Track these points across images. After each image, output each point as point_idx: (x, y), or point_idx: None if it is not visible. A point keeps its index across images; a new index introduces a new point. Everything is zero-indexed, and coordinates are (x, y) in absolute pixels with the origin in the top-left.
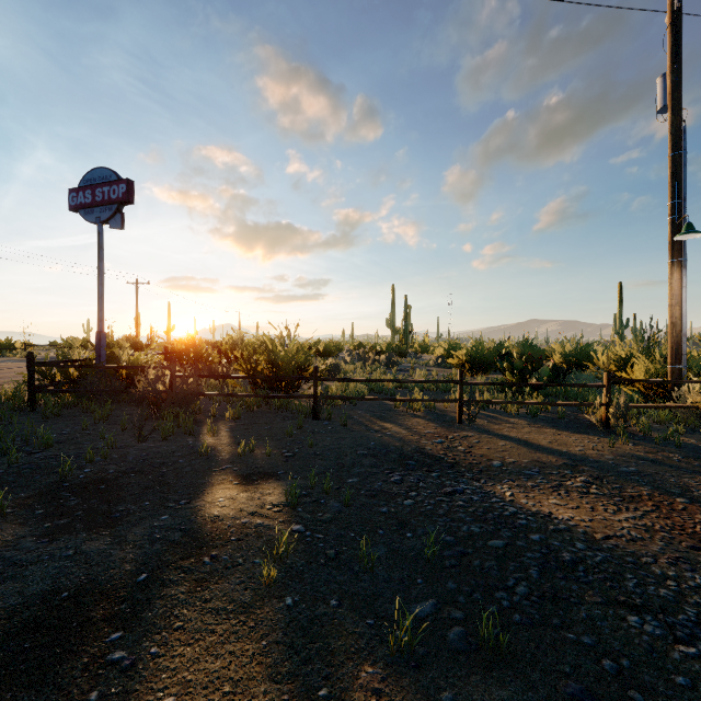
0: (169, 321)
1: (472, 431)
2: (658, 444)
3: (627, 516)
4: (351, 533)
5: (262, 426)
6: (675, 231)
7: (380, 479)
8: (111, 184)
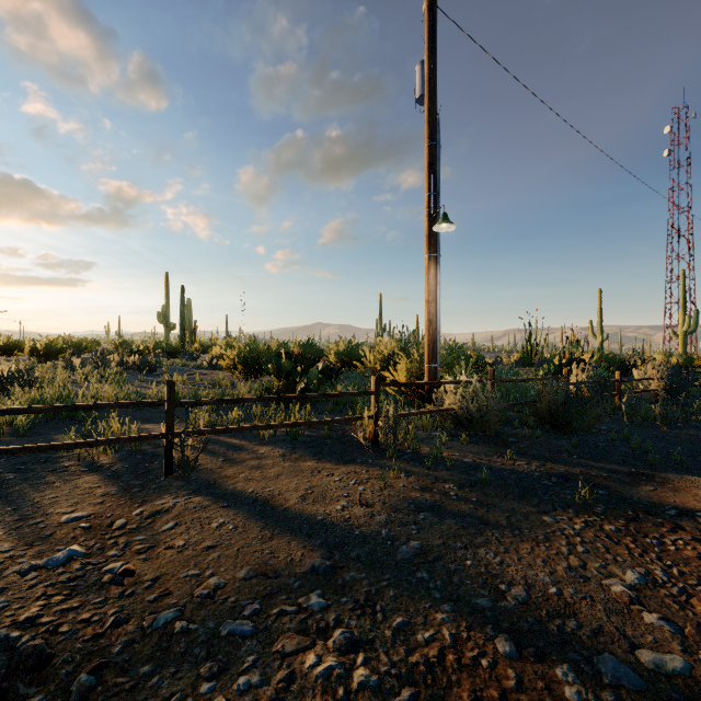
0: None
1: (182, 491)
2: (430, 467)
3: None
4: None
5: None
6: (432, 225)
7: None
8: None
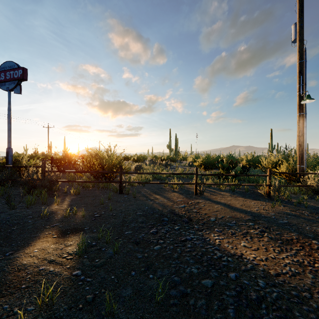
0: (64, 145)
1: (201, 199)
2: (296, 205)
3: (287, 255)
4: (112, 276)
5: (90, 198)
6: (301, 99)
7: (144, 231)
8: (14, 70)
